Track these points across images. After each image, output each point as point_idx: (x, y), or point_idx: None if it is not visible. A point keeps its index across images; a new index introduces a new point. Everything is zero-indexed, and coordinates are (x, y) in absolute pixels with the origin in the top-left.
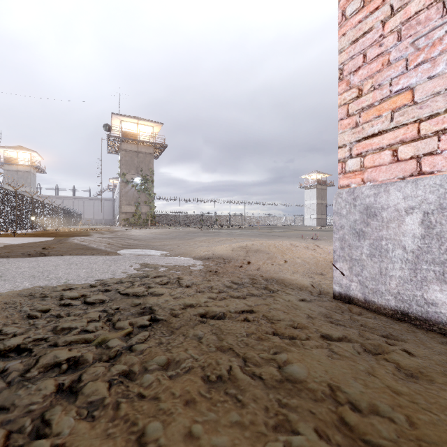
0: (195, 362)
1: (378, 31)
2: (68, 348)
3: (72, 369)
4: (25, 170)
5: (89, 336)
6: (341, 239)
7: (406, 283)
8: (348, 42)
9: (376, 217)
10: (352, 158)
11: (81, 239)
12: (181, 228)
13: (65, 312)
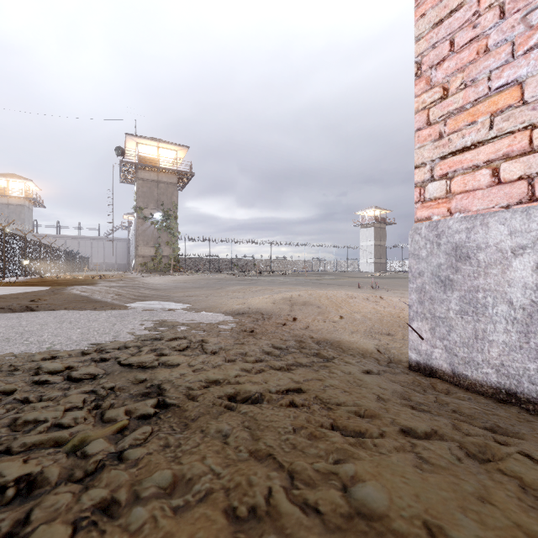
0: (216, 481)
1: (472, 7)
2: (24, 457)
3: (22, 496)
4: (18, 203)
5: (61, 435)
6: (420, 290)
7: (513, 352)
8: (428, 26)
9: (469, 260)
10: (434, 181)
11: (82, 288)
12: (211, 274)
13: (36, 395)
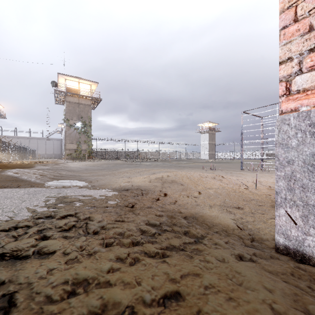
0: None
1: None
2: None
3: None
4: None
5: None
6: (289, 178)
7: None
8: None
9: None
10: (302, 73)
11: (16, 171)
12: (111, 160)
13: None
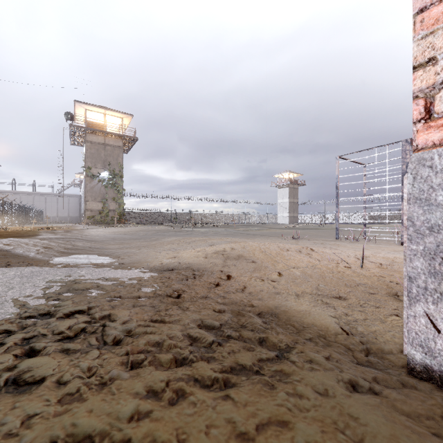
0: None
1: None
2: None
3: None
4: None
5: None
6: (432, 255)
7: None
8: None
9: None
10: None
11: (8, 241)
12: (152, 226)
13: None
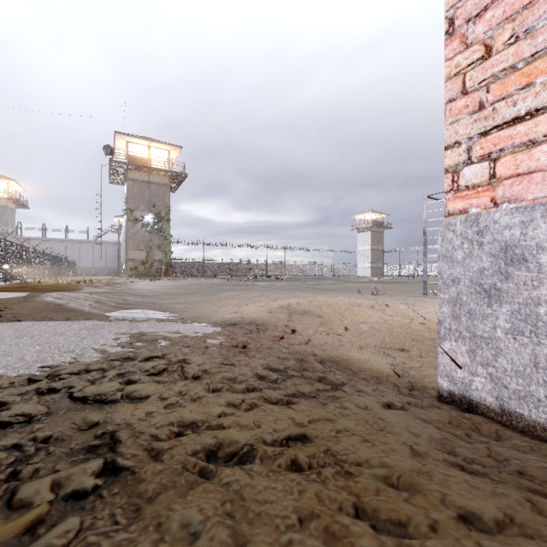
0: None
1: None
2: None
3: None
4: None
5: None
6: (454, 302)
7: None
8: None
9: (525, 264)
10: (472, 163)
11: (58, 295)
12: (204, 279)
13: None
